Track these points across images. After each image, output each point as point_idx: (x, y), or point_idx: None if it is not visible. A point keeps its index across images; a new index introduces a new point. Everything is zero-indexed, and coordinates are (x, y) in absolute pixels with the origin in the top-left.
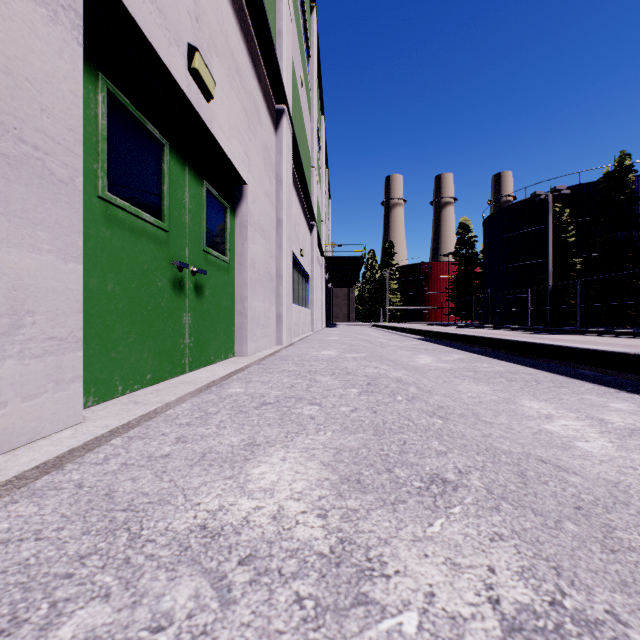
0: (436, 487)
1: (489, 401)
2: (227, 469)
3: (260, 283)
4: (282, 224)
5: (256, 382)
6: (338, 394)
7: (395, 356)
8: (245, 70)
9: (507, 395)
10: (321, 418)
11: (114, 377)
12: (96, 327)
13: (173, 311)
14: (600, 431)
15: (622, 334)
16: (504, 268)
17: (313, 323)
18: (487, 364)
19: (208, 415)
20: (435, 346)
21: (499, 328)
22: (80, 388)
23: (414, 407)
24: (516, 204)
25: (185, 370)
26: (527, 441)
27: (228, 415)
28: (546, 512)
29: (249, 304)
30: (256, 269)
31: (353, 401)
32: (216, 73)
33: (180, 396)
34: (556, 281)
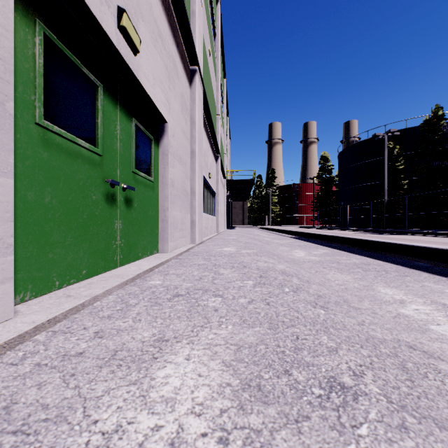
0: (336, 395)
1: (353, 288)
2: (133, 371)
3: (178, 197)
4: (195, 154)
5: (172, 275)
6: (237, 286)
7: (278, 251)
8: (166, 36)
9: (365, 283)
10: (223, 310)
11: (51, 274)
12: (33, 233)
13: (106, 219)
14: (446, 315)
15: (439, 234)
16: (353, 187)
17: (218, 226)
18: (346, 257)
19: (128, 307)
20: (306, 243)
21: (350, 230)
22: (11, 288)
23: (300, 298)
24: (361, 142)
25: (117, 265)
26: (391, 325)
27: (145, 307)
28: (446, 421)
29: (169, 213)
30: (175, 187)
31: (249, 293)
32: (142, 34)
33: (107, 289)
34: (390, 196)
